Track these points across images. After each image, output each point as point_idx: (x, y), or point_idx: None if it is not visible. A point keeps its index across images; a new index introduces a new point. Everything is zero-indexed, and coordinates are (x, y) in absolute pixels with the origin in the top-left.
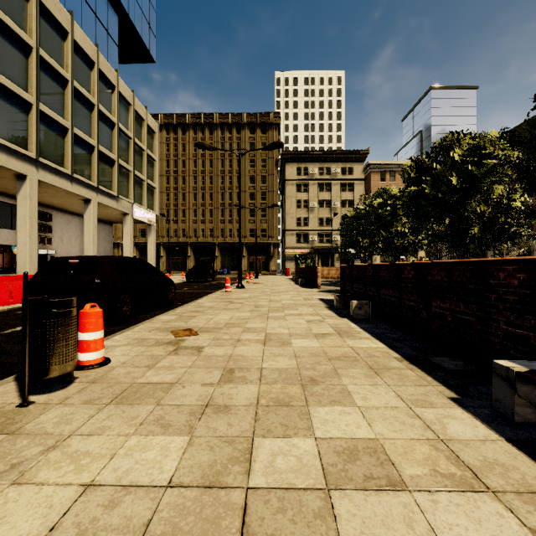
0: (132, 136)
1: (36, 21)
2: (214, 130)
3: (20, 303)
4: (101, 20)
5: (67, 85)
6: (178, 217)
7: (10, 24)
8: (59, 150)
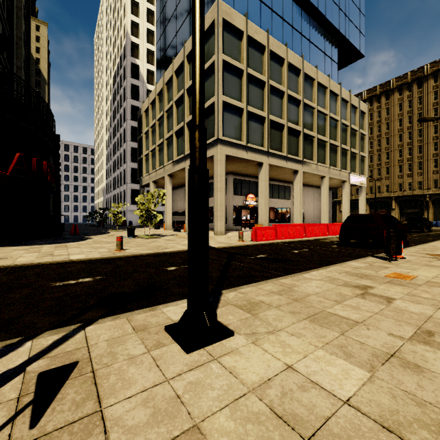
0: (349, 124)
1: (302, 85)
2: (424, 82)
3: (313, 237)
4: (327, 54)
5: (314, 111)
6: (381, 175)
7: (293, 95)
8: (310, 151)
